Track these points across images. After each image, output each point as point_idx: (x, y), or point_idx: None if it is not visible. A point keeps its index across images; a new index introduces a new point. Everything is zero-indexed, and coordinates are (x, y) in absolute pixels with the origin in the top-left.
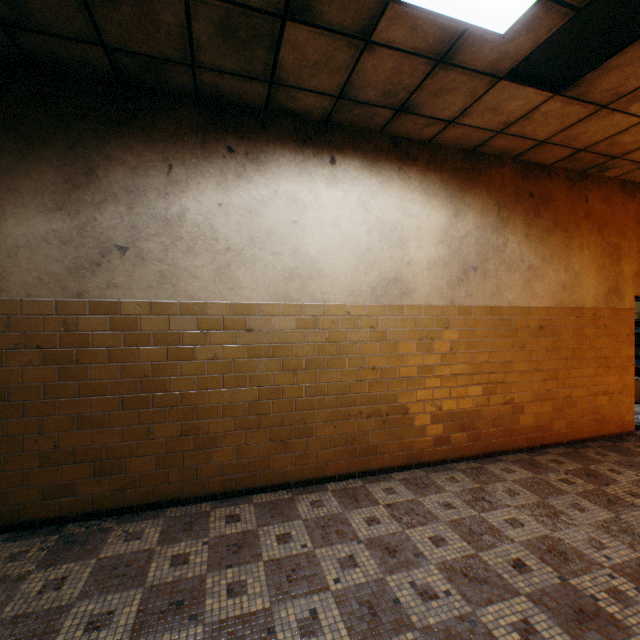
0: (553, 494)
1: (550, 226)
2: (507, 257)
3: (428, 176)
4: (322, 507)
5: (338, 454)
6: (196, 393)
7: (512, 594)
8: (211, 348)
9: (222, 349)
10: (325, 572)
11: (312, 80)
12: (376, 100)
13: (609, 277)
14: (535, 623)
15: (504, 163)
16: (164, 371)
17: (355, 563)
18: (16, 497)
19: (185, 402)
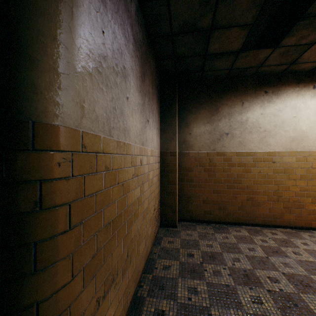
0: None
1: None
2: None
3: None
4: (315, 238)
5: None
6: (252, 185)
7: None
8: (257, 169)
9: (262, 169)
10: None
11: (313, 58)
12: None
13: None
14: None
15: None
16: (240, 176)
17: None
18: (196, 212)
19: (248, 188)
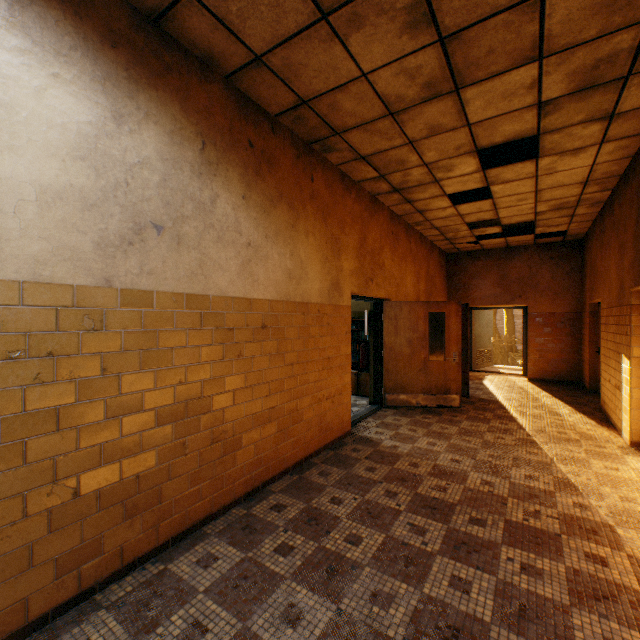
0: (263, 596)
1: (275, 196)
2: (218, 222)
3: (41, 5)
4: None
5: None
6: None
7: None
8: None
9: None
10: None
11: None
12: None
13: (332, 271)
14: None
15: (213, 78)
16: None
17: None
18: None
19: None
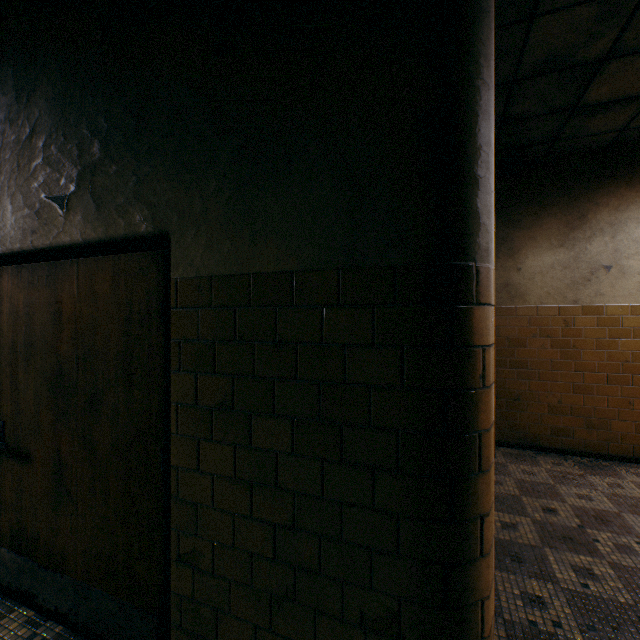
0: None
1: None
2: None
3: None
4: None
5: None
6: None
7: None
8: None
9: None
10: None
11: None
12: None
13: None
14: None
15: None
16: None
17: None
18: (533, 429)
19: None
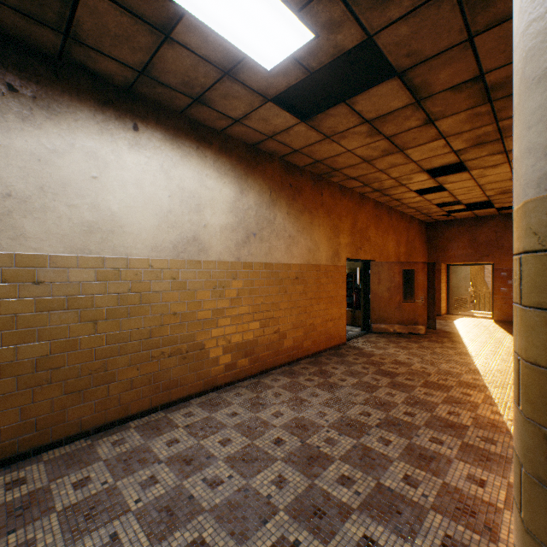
0: (302, 389)
1: (302, 209)
2: (276, 228)
3: (221, 158)
4: (125, 444)
5: (141, 393)
6: None
7: (273, 461)
8: None
9: (0, 304)
10: (127, 498)
11: (114, 49)
12: (177, 86)
13: (334, 245)
14: (285, 475)
15: (274, 160)
16: None
17: (156, 481)
18: None
19: None
